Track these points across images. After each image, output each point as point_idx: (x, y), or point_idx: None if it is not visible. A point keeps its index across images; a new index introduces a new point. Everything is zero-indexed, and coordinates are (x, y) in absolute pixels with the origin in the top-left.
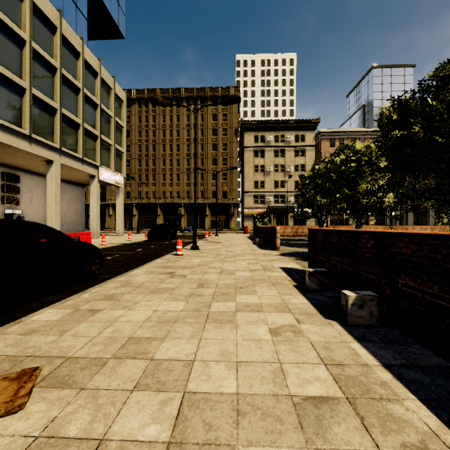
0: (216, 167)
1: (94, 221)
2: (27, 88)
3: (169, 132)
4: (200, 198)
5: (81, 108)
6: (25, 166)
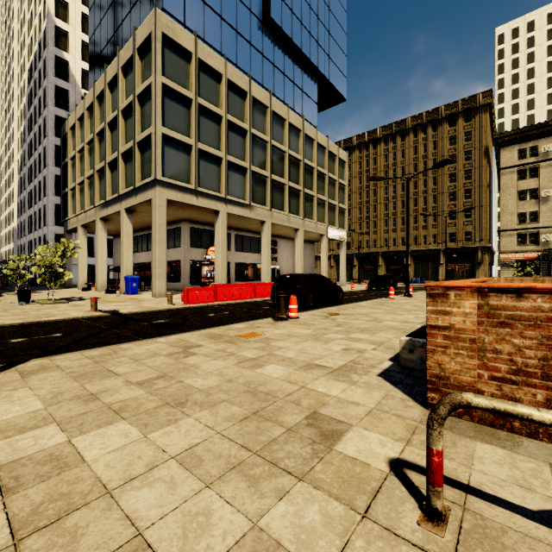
0: (455, 203)
1: (323, 273)
2: (287, 183)
3: (392, 172)
4: (431, 244)
5: (315, 183)
6: (281, 234)
